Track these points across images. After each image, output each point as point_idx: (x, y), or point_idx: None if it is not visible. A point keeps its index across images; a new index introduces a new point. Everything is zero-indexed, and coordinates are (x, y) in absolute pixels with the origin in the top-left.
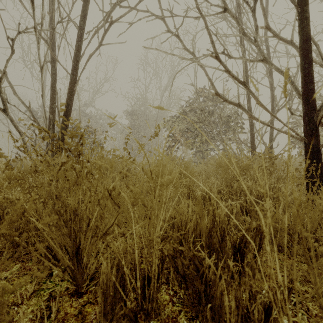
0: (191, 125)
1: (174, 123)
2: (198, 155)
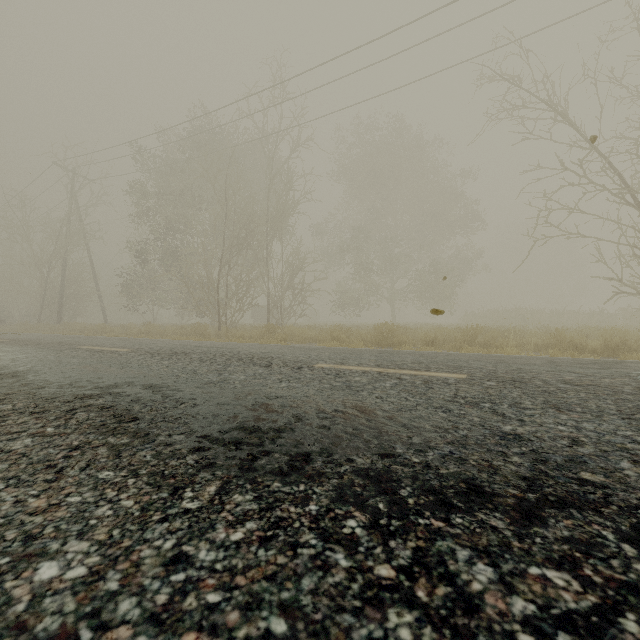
0: None
1: None
2: None
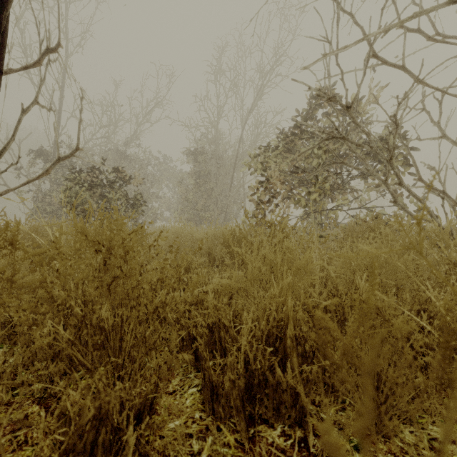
0: (299, 162)
1: (268, 160)
2: (313, 218)
